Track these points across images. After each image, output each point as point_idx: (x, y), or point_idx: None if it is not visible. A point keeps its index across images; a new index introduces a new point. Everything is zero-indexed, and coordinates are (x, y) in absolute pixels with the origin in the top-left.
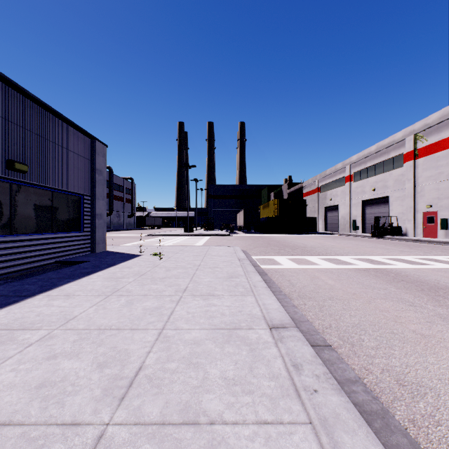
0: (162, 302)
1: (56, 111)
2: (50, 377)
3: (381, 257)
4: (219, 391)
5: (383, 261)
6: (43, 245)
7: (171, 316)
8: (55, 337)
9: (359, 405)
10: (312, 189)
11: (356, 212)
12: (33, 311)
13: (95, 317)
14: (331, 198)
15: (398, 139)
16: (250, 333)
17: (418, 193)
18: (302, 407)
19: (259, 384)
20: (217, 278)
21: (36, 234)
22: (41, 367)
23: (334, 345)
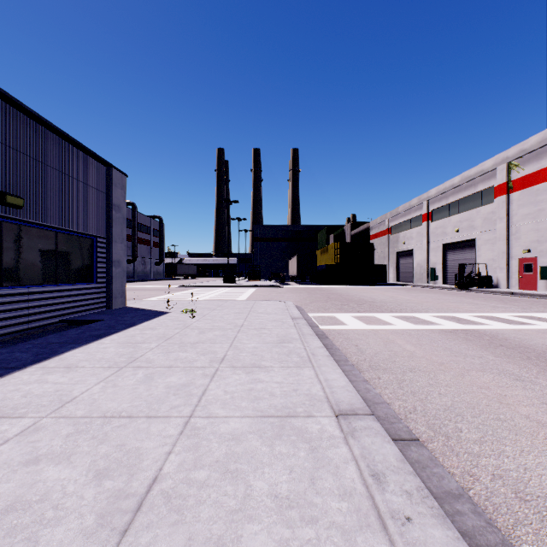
0: (192, 376)
1: (61, 131)
2: (24, 493)
3: (470, 315)
4: (267, 518)
5: (473, 320)
6: (44, 300)
7: (203, 398)
8: (42, 430)
9: (469, 535)
10: (381, 230)
11: (436, 258)
12: (19, 389)
13: (100, 399)
14: (404, 241)
15: (487, 168)
16: (309, 423)
17: (512, 235)
18: (391, 546)
19: (326, 507)
20: (265, 343)
21: (35, 286)
22: (15, 477)
23: (423, 437)
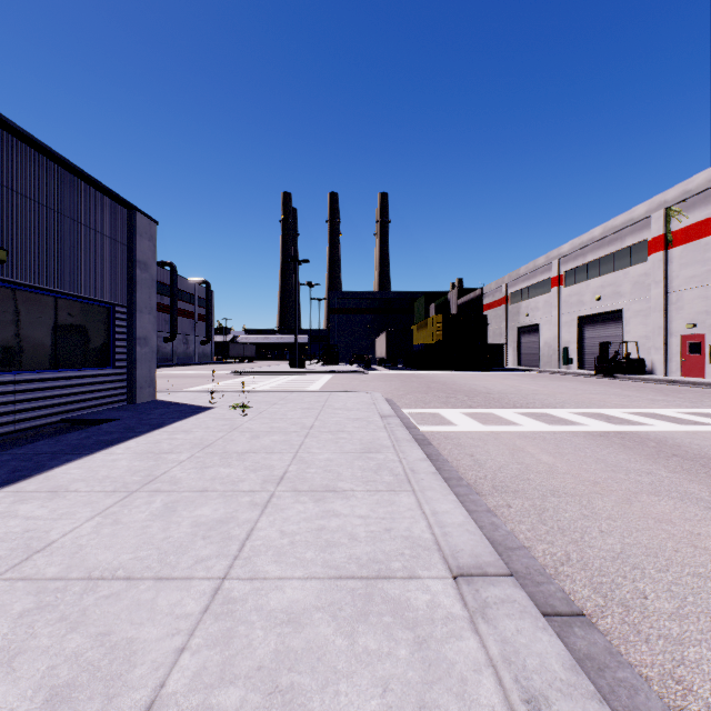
0: (234, 506)
1: (62, 158)
2: None
3: (622, 411)
4: None
5: (627, 418)
6: (39, 391)
7: (247, 543)
8: None
9: None
10: (497, 299)
11: (569, 335)
12: None
13: (89, 545)
14: (528, 312)
15: (638, 216)
16: (411, 590)
17: (672, 304)
18: None
19: None
20: (343, 454)
21: (25, 372)
22: None
23: (588, 608)
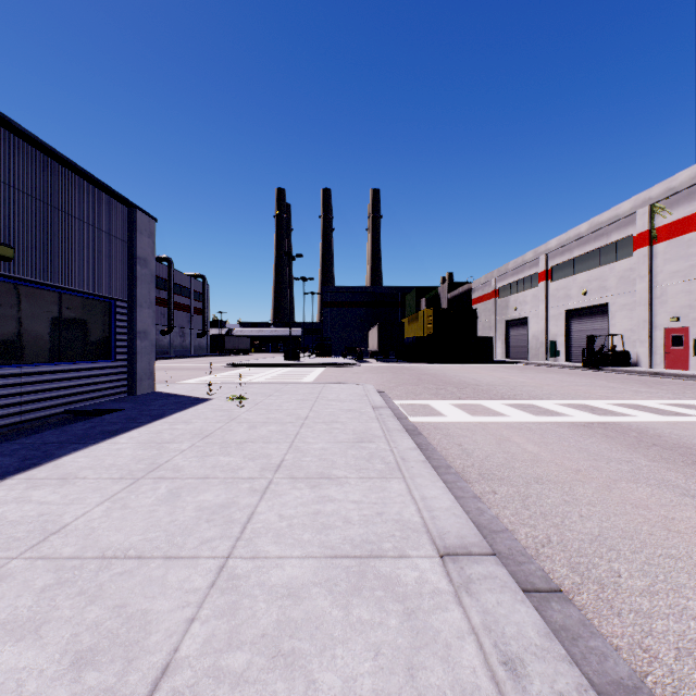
0: (234, 492)
1: (66, 159)
2: None
3: (606, 403)
4: None
5: (611, 409)
6: (44, 383)
7: (248, 526)
8: (8, 579)
9: None
10: (486, 293)
11: (556, 328)
12: None
13: (101, 528)
14: (516, 306)
15: (624, 212)
16: (401, 568)
17: (657, 298)
18: None
19: None
20: (337, 443)
21: (31, 365)
22: None
23: (566, 586)
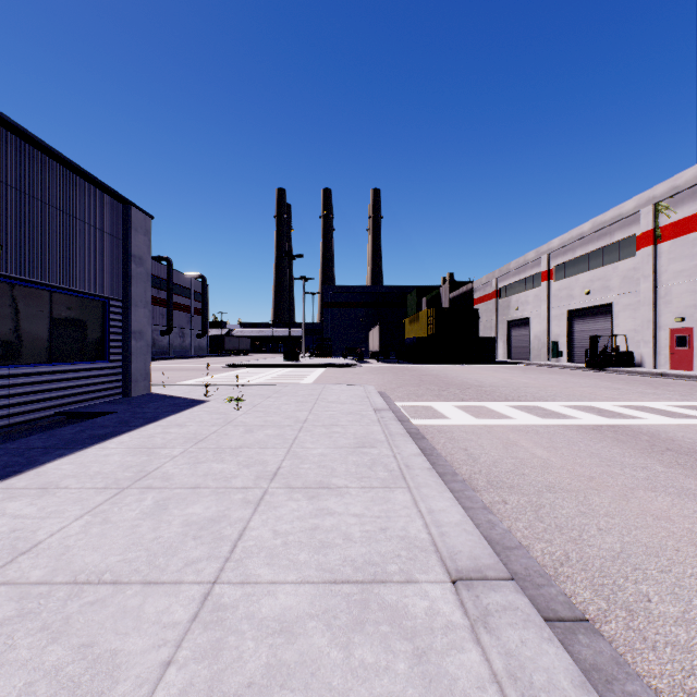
0: (226, 504)
1: (56, 152)
2: None
3: (613, 404)
4: None
5: (619, 411)
6: (33, 384)
7: (238, 544)
8: None
9: None
10: (487, 293)
11: (559, 329)
12: None
13: (76, 546)
14: (518, 306)
15: (627, 211)
16: (409, 596)
17: (661, 298)
18: None
19: None
20: (337, 449)
21: (20, 366)
22: None
23: (591, 612)
